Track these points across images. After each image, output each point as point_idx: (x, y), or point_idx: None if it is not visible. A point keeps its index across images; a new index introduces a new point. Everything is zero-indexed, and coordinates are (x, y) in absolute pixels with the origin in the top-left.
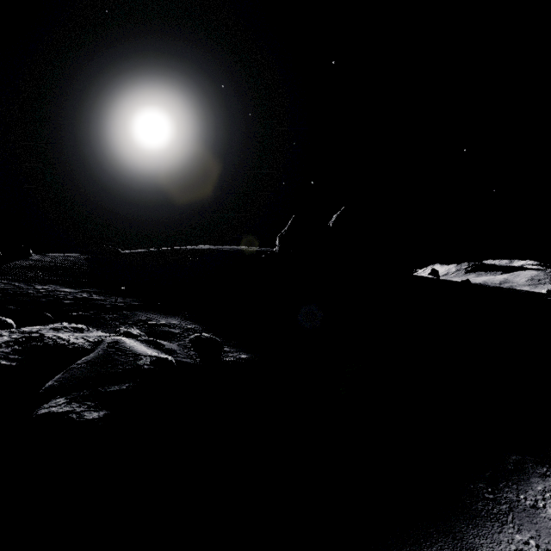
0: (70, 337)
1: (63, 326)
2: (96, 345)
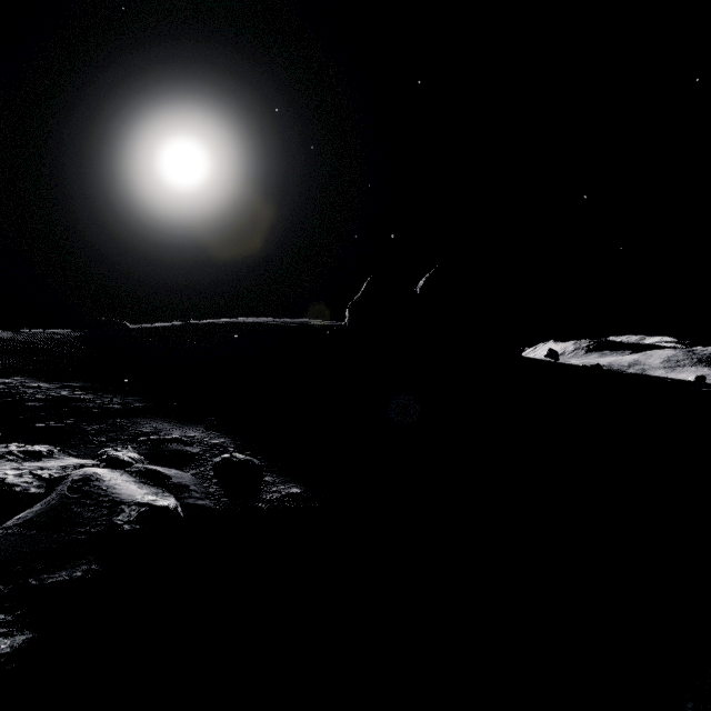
0: (7, 474)
1: (7, 451)
2: (53, 486)
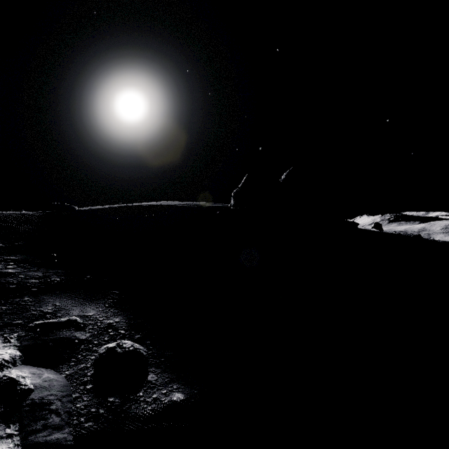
0: None
1: None
2: None
